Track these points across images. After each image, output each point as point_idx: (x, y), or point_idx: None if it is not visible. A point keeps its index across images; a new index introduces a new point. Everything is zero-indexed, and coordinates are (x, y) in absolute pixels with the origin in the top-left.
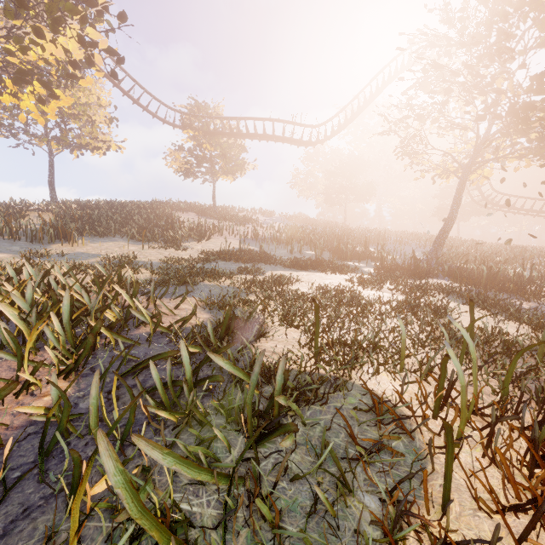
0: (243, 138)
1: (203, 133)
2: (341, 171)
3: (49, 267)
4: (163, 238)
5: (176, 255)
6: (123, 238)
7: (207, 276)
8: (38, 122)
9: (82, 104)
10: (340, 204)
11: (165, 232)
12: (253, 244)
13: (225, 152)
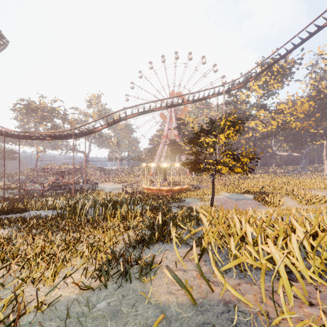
0: None
1: None
2: None
3: None
4: None
5: None
6: None
7: None
8: None
9: None
10: None
11: None
12: None
13: None
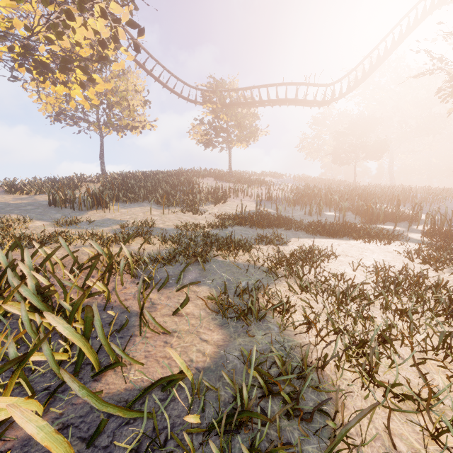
0: (256, 106)
1: (220, 106)
2: (351, 131)
3: (37, 247)
4: (183, 202)
5: (193, 219)
6: (150, 202)
7: (222, 248)
8: (85, 107)
9: (121, 91)
10: (349, 163)
11: (186, 196)
12: (268, 206)
13: (239, 120)
